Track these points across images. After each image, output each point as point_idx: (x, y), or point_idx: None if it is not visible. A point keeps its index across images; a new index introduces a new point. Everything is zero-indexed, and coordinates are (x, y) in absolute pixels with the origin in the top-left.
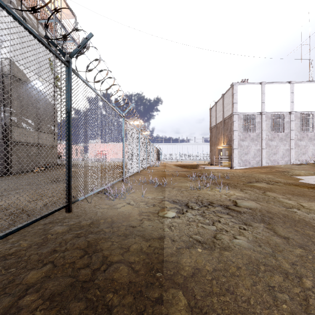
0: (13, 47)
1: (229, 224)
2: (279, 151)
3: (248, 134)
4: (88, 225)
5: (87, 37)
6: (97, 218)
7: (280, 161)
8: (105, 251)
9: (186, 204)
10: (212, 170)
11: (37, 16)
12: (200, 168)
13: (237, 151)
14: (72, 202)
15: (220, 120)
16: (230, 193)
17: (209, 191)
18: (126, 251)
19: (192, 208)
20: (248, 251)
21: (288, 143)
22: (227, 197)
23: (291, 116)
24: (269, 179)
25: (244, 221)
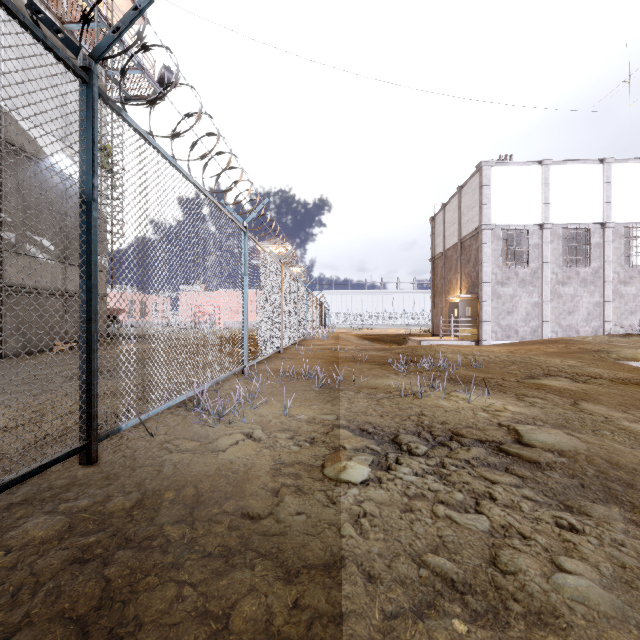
0: (6, 81)
1: (522, 508)
2: (579, 307)
3: (514, 270)
4: (128, 510)
5: (137, 4)
6: (159, 485)
7: (581, 328)
8: (146, 634)
9: (393, 437)
10: (441, 347)
11: (60, 15)
12: (411, 343)
13: (490, 308)
14: (100, 436)
15: (453, 241)
16: (495, 405)
17: (443, 401)
18: (217, 632)
19: (410, 451)
20: (624, 633)
21: (599, 291)
22: (492, 418)
23: (606, 233)
24: (574, 369)
25: (561, 496)
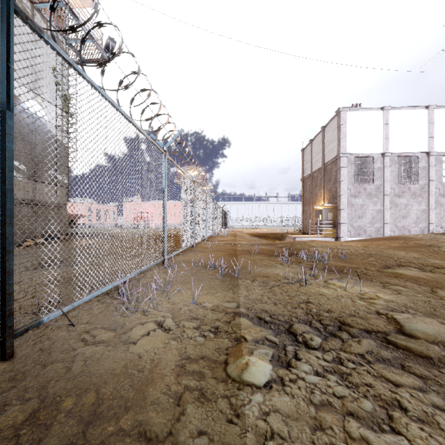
0: None
1: (440, 425)
2: (411, 213)
3: (363, 186)
4: (17, 427)
5: None
6: (61, 389)
7: (412, 229)
8: None
9: (288, 327)
10: (312, 242)
11: None
12: (288, 239)
13: (346, 213)
14: (18, 331)
15: (318, 166)
16: (367, 293)
17: (324, 289)
18: None
19: (306, 343)
20: None
21: (425, 201)
22: (369, 306)
23: (430, 160)
24: (419, 261)
25: None
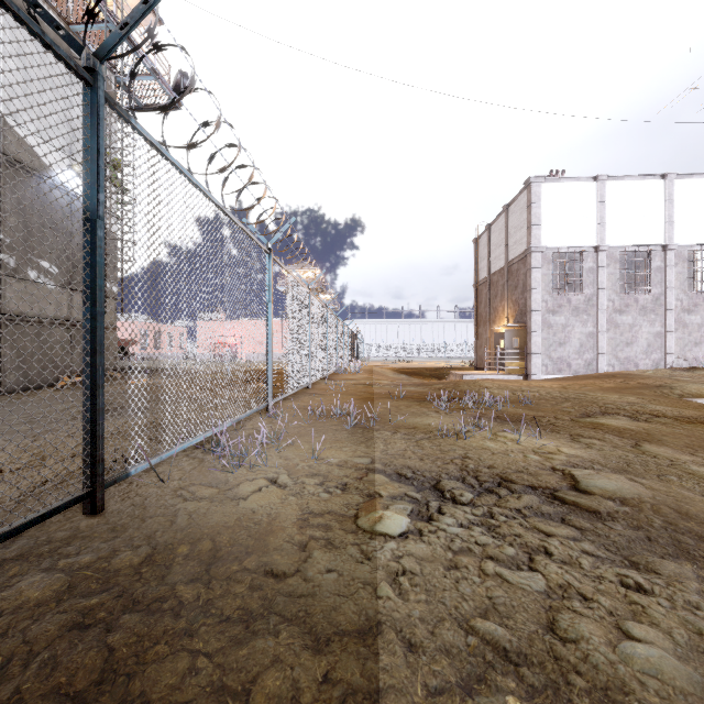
0: (5, 87)
1: (581, 564)
2: (638, 337)
3: (567, 297)
4: (136, 567)
5: None
6: (171, 538)
7: (641, 361)
8: None
9: (434, 483)
10: (486, 382)
11: (65, 15)
12: (453, 377)
13: (540, 338)
14: (106, 482)
15: (498, 265)
16: (547, 447)
17: (490, 442)
18: None
19: (454, 499)
20: None
21: (661, 320)
22: (544, 461)
23: (668, 256)
24: (634, 407)
25: (625, 550)
